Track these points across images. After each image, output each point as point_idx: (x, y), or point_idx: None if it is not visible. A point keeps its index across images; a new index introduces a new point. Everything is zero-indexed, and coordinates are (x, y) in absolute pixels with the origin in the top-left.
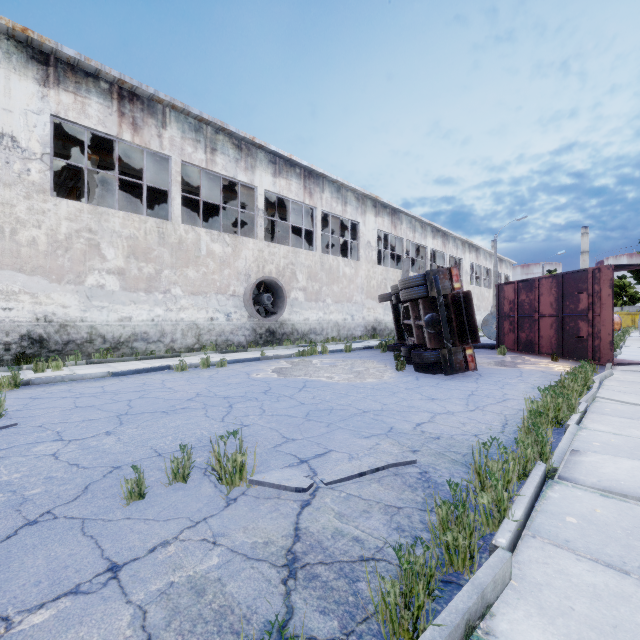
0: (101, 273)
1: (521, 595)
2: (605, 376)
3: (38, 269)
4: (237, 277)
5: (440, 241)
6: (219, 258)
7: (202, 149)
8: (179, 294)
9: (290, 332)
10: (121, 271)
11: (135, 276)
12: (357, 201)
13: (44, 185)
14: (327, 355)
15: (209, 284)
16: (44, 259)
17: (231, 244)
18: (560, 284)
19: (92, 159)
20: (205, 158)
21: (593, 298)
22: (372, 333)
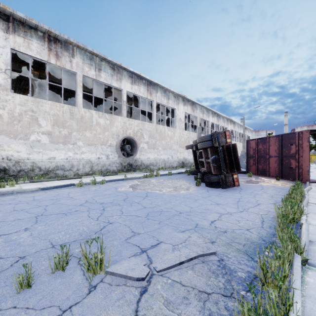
0: (38, 134)
1: None
2: (308, 189)
3: (3, 131)
4: (112, 136)
5: (216, 118)
6: (102, 126)
7: (93, 69)
8: (81, 145)
9: (140, 165)
10: (49, 133)
11: (57, 135)
12: (174, 98)
13: (6, 86)
14: (159, 177)
15: (97, 140)
16: (6, 126)
17: (109, 119)
18: (280, 140)
19: (35, 74)
20: (95, 74)
21: (298, 147)
22: (182, 165)
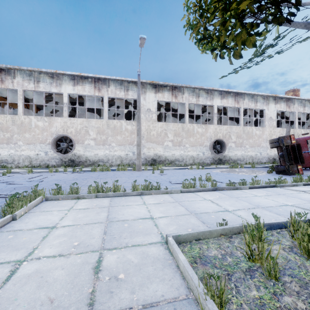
0: (167, 141)
1: (248, 190)
2: None
3: (154, 141)
4: (206, 139)
5: None
6: (200, 133)
7: (195, 97)
8: (188, 146)
9: (228, 159)
10: (172, 140)
11: (175, 141)
12: (263, 99)
13: (155, 119)
14: (242, 168)
15: (197, 142)
16: (155, 139)
17: (204, 128)
18: None
19: (163, 107)
20: (196, 100)
21: None
22: (273, 161)
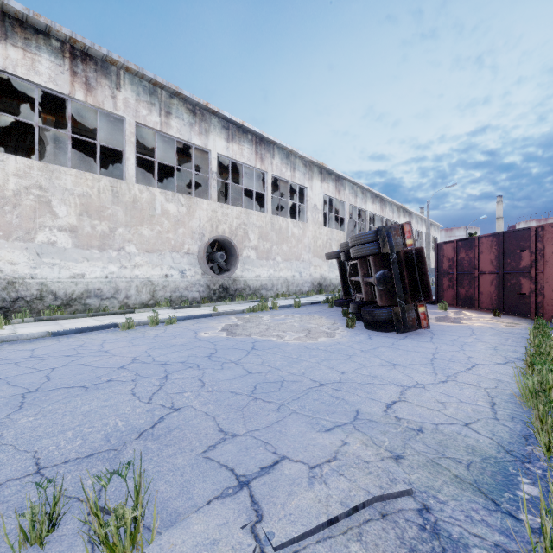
0: (52, 230)
1: None
2: None
3: None
4: (191, 236)
5: (378, 206)
6: (174, 217)
7: (157, 112)
8: (133, 252)
9: (242, 288)
10: (73, 228)
11: (88, 234)
12: (305, 167)
13: None
14: (277, 310)
15: (164, 242)
16: None
17: (185, 204)
18: (501, 242)
19: (48, 120)
20: (160, 121)
21: (536, 256)
22: (318, 289)
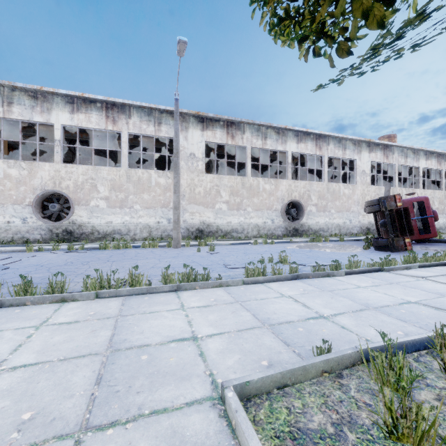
0: (220, 203)
1: (344, 277)
2: None
3: (201, 203)
4: (277, 200)
5: (434, 161)
6: (268, 192)
7: (260, 139)
8: (250, 211)
9: (307, 230)
10: (227, 201)
11: (232, 203)
12: (354, 145)
13: (202, 170)
14: (327, 242)
15: (263, 205)
16: (202, 199)
17: (274, 184)
18: None
19: (214, 152)
20: (261, 143)
21: None
22: (366, 232)
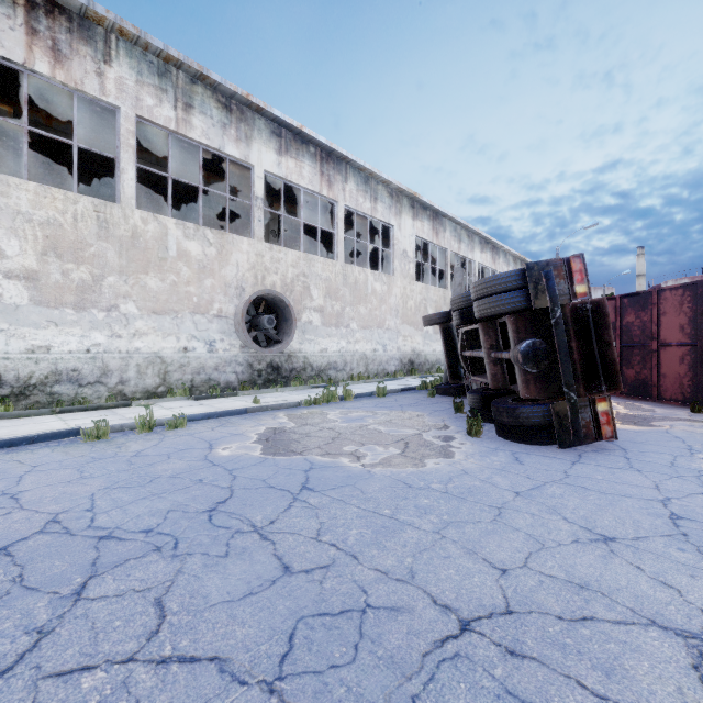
0: None
1: None
2: None
3: None
4: (224, 290)
5: (489, 255)
6: (197, 262)
7: (170, 103)
8: (132, 312)
9: (301, 367)
10: (31, 275)
11: (57, 283)
12: (390, 198)
13: None
14: (351, 402)
15: (181, 299)
16: None
17: (215, 243)
18: (699, 297)
19: (2, 111)
20: (175, 116)
21: None
22: (409, 368)
